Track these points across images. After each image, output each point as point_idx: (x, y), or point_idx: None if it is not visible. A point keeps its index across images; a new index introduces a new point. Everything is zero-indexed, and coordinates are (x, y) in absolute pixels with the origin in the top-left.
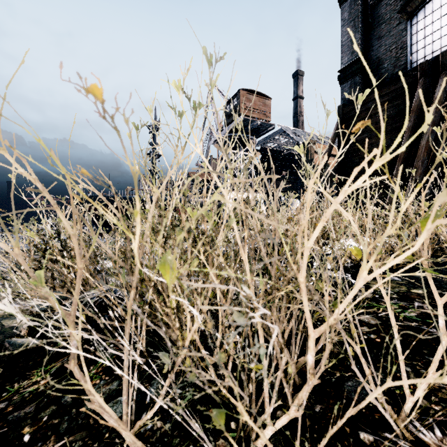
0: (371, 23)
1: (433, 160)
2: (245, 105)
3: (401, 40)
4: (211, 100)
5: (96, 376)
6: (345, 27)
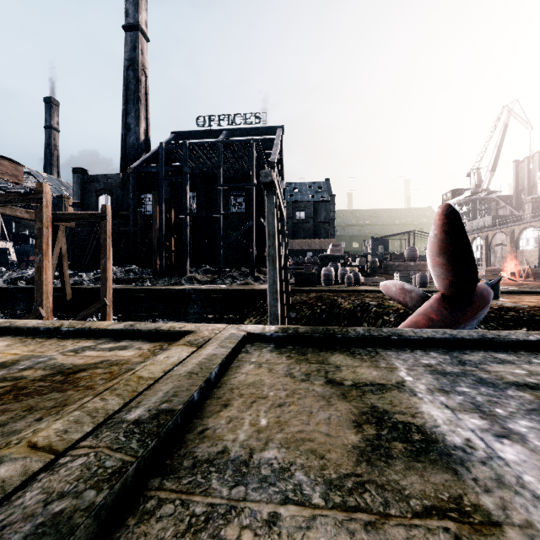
0: (86, 189)
1: (98, 250)
2: None
3: (96, 203)
4: None
5: (31, 279)
6: (75, 184)
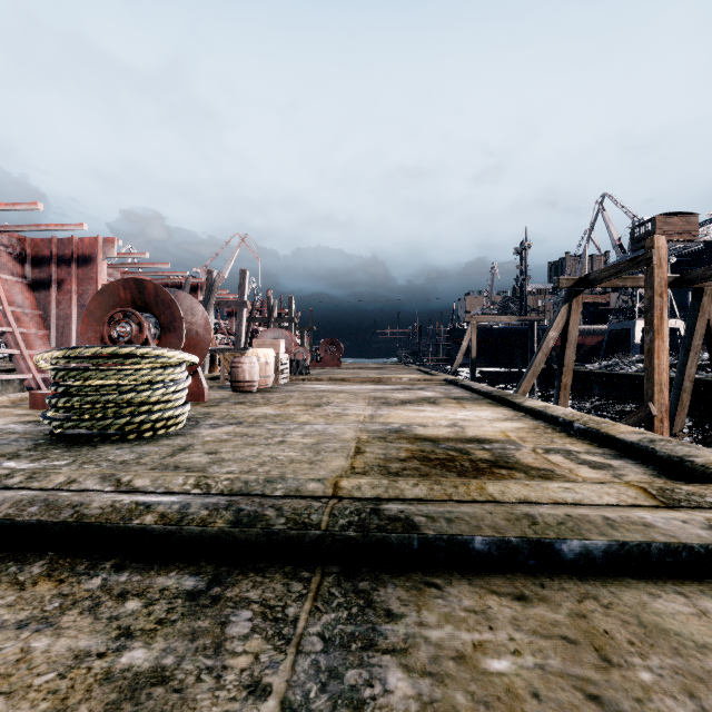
0: None
1: None
2: (662, 230)
3: None
4: (602, 211)
5: None
6: None
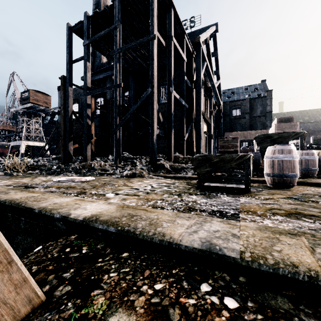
0: None
1: None
2: (34, 97)
3: None
4: (13, 80)
5: None
6: (59, 98)
